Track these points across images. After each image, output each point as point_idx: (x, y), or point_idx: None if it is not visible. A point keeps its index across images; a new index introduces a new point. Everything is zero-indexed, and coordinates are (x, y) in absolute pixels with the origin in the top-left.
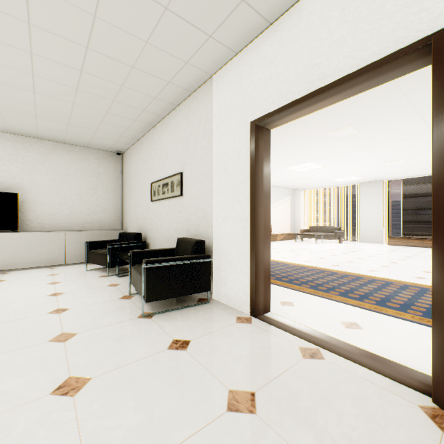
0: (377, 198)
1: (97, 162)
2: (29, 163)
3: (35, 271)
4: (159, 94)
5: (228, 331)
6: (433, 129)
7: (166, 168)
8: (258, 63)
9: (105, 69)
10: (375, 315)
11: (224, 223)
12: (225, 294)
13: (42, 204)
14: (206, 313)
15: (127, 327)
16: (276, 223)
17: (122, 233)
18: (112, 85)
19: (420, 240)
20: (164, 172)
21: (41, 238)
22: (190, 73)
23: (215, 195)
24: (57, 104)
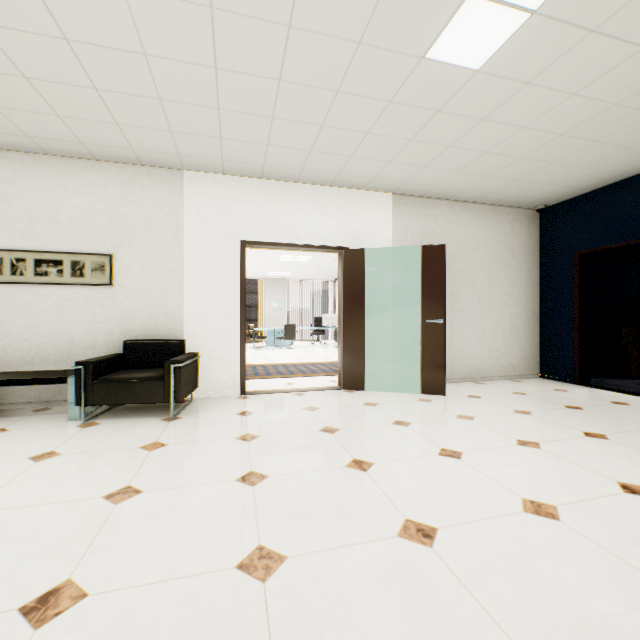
0: None
1: None
2: None
3: None
4: (95, 145)
5: (252, 402)
6: (344, 285)
7: (54, 236)
8: (248, 198)
9: (72, 101)
10: (289, 378)
11: (204, 322)
12: (206, 388)
13: None
14: (213, 403)
15: (183, 425)
16: None
17: None
18: (42, 106)
19: None
20: (45, 241)
21: None
22: (168, 159)
23: (189, 294)
24: None
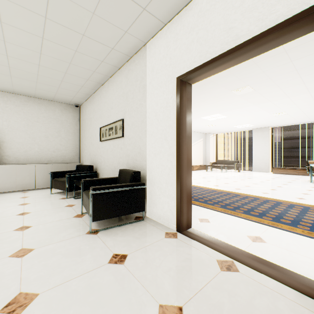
0: (265, 140)
1: (60, 112)
2: (7, 112)
3: (11, 194)
4: (105, 58)
5: (158, 246)
6: None
7: (111, 116)
8: (182, 31)
9: (61, 37)
10: (273, 230)
11: (155, 158)
12: (156, 213)
13: (18, 143)
14: (141, 230)
15: (76, 242)
16: (193, 158)
17: (78, 165)
18: (68, 50)
19: (296, 170)
20: (110, 119)
21: (16, 169)
22: (129, 41)
23: (148, 136)
24: (26, 66)
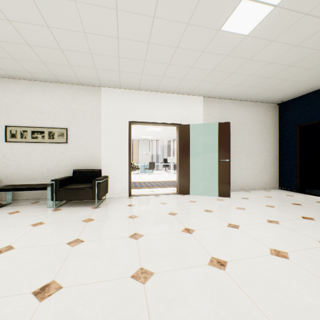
0: None
1: None
2: None
3: None
4: (60, 75)
5: (134, 200)
6: (179, 142)
7: (40, 120)
8: (132, 100)
9: (50, 55)
10: (152, 188)
11: (111, 160)
12: (112, 193)
13: None
14: (115, 200)
15: (102, 210)
16: None
17: None
18: (36, 58)
19: None
20: (36, 122)
21: None
22: (94, 81)
23: (103, 147)
24: None
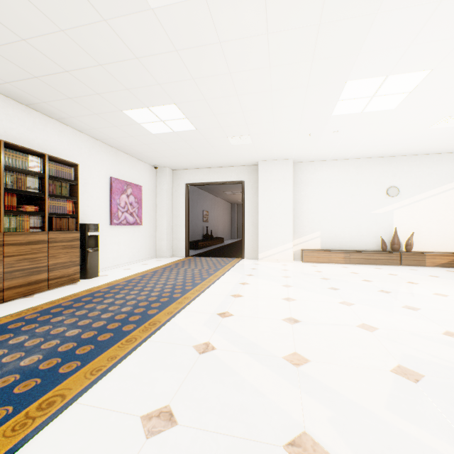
0: None
1: None
2: None
3: None
4: None
5: None
6: None
7: None
8: None
9: None
10: None
11: None
12: None
13: None
14: None
15: None
16: (437, 230)
17: None
18: None
19: None
20: None
21: None
22: None
23: None
24: None
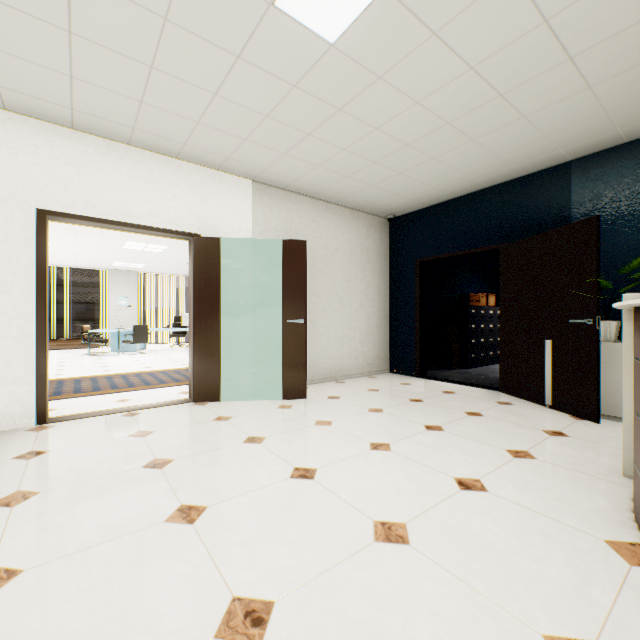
0: None
1: None
2: None
3: None
4: None
5: (51, 435)
6: (195, 278)
7: None
8: (50, 151)
9: None
10: (126, 393)
11: None
12: None
13: None
14: None
15: None
16: None
17: None
18: None
19: (56, 341)
20: None
21: None
22: None
23: None
24: None
